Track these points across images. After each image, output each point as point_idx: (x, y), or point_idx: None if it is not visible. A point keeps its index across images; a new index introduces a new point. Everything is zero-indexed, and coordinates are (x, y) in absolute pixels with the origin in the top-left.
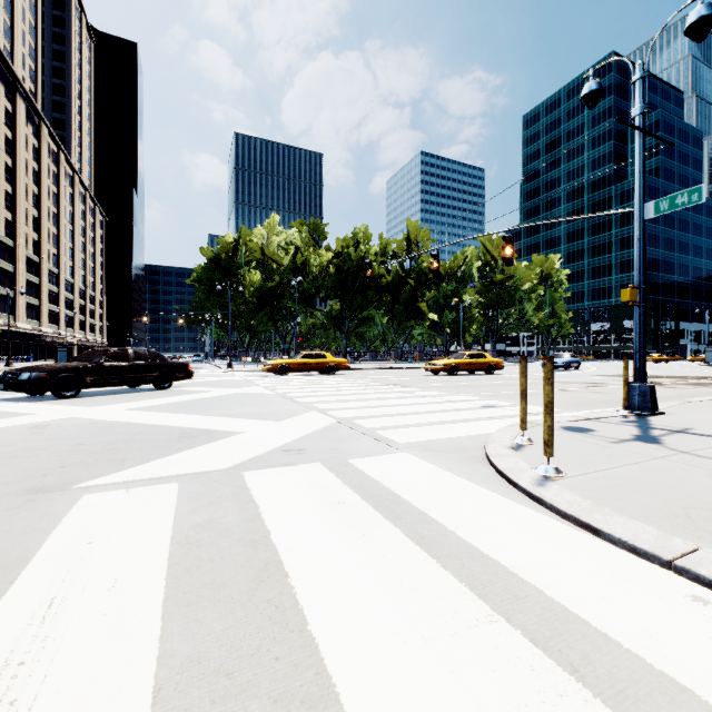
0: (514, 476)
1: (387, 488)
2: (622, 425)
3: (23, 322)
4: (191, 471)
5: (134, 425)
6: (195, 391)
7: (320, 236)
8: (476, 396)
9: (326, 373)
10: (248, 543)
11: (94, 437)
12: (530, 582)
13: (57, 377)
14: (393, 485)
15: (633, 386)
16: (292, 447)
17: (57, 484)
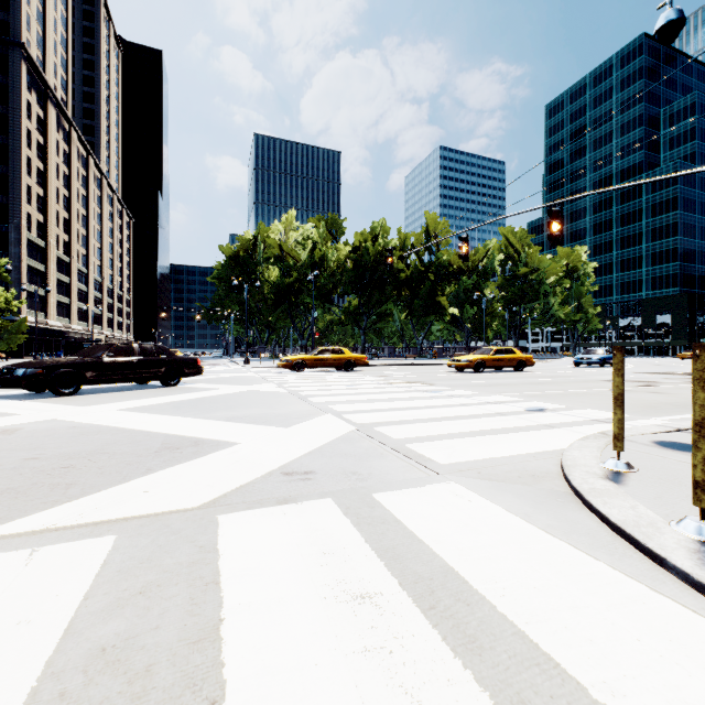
0: (651, 542)
1: (440, 559)
2: None
3: (54, 319)
4: (146, 510)
5: (114, 431)
6: (203, 388)
7: (338, 231)
8: (515, 396)
9: (343, 369)
10: None
11: (57, 448)
12: None
13: (54, 373)
14: (448, 552)
15: None
16: (296, 468)
17: None
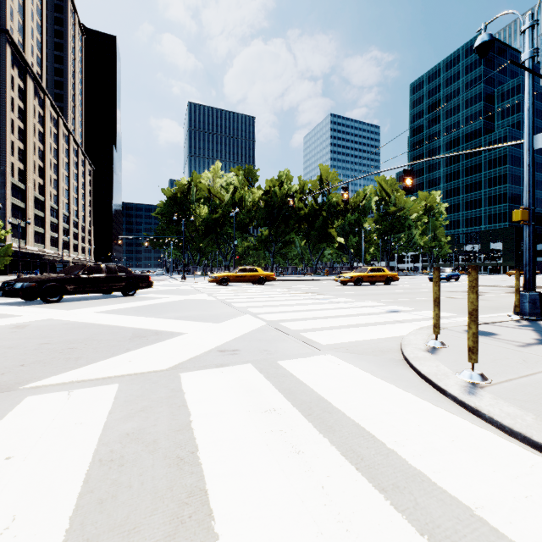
0: (441, 382)
1: (316, 393)
2: (519, 329)
3: (32, 245)
4: (134, 371)
5: (97, 326)
6: (153, 297)
7: (253, 178)
8: (381, 302)
9: (257, 283)
10: (173, 462)
11: (60, 337)
12: (506, 535)
13: (44, 286)
14: (322, 390)
15: (523, 294)
16: (227, 348)
17: (9, 383)
